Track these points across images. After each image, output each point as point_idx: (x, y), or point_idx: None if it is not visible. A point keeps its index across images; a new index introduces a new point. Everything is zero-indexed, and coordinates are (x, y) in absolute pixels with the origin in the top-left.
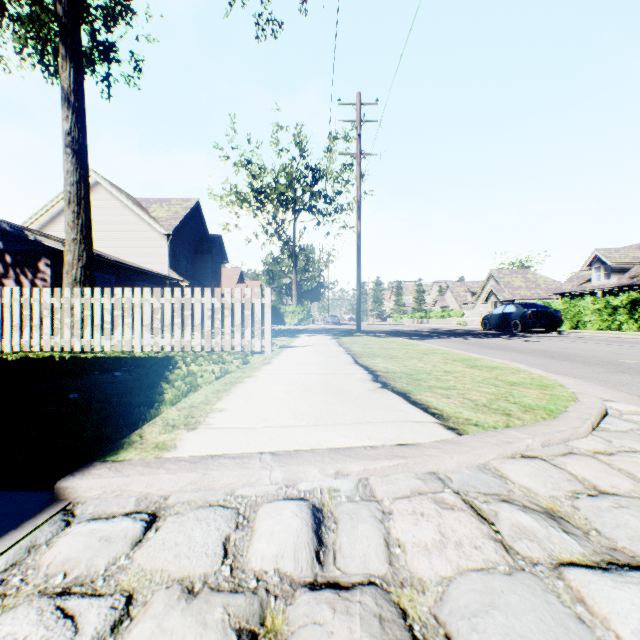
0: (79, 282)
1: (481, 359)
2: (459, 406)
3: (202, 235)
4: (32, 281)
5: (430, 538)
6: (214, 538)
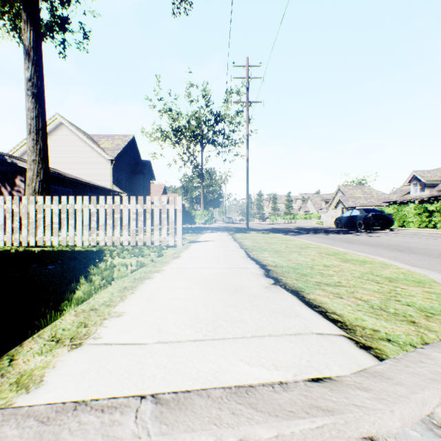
0: (37, 192)
1: (348, 253)
2: (356, 309)
3: (137, 161)
4: (10, 192)
5: None
6: None
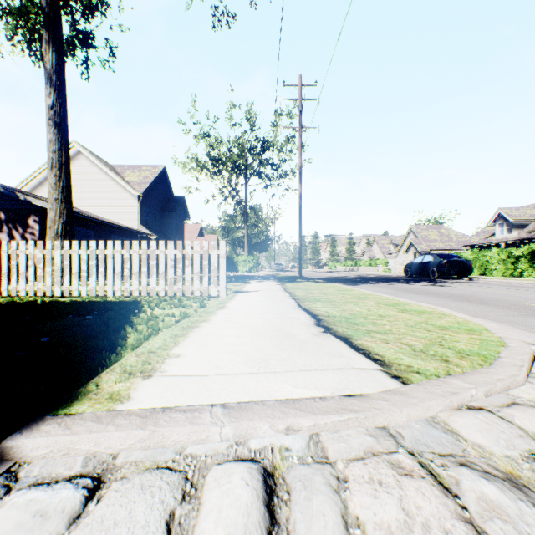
0: (60, 236)
1: (409, 303)
2: (398, 352)
3: (168, 196)
4: (22, 235)
5: (393, 517)
6: (158, 514)
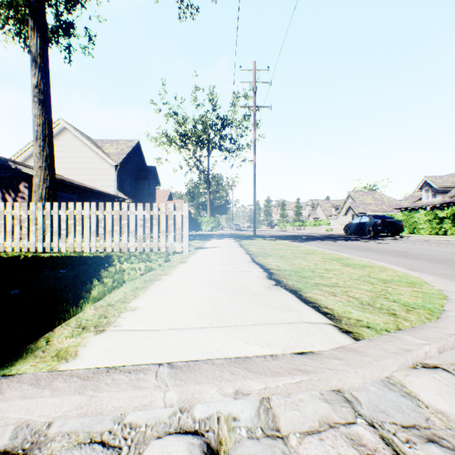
0: (44, 199)
1: (351, 258)
2: (346, 305)
3: (142, 166)
4: (14, 199)
5: None
6: None
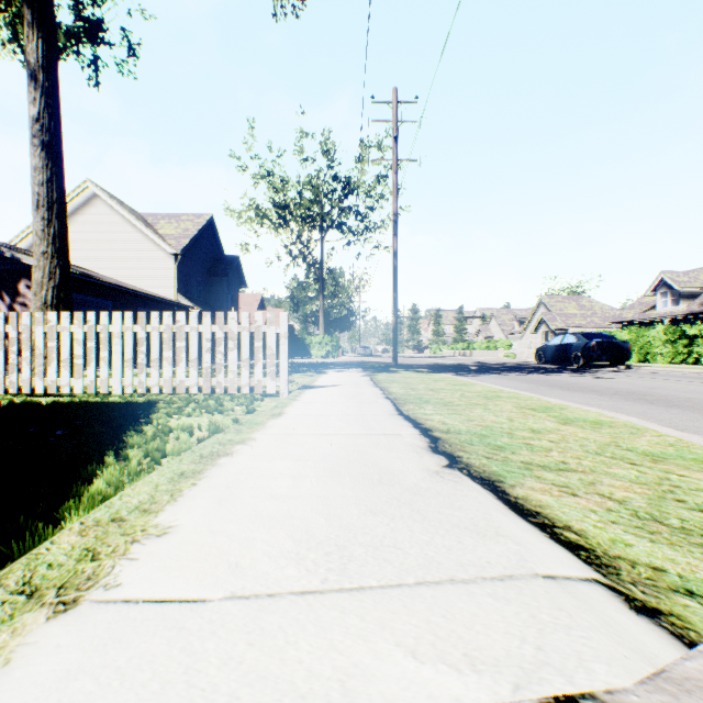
0: (50, 306)
1: (567, 407)
2: (609, 520)
3: (217, 256)
4: (10, 306)
5: None
6: None
